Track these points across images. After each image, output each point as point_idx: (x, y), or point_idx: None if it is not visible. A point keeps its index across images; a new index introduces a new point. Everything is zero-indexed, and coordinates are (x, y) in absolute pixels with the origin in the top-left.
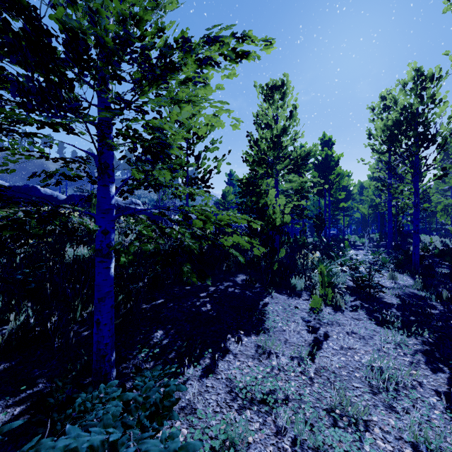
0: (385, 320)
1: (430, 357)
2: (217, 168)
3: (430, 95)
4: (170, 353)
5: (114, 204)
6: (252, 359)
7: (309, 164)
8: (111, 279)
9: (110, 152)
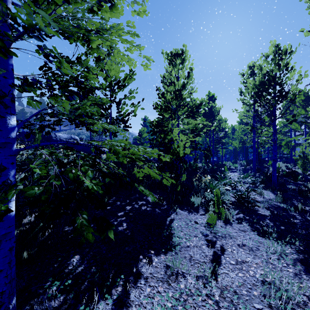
0: (264, 231)
1: (307, 266)
2: (134, 112)
3: (285, 64)
4: (83, 282)
5: (13, 137)
6: (162, 283)
7: (201, 111)
8: (9, 219)
9: (8, 81)
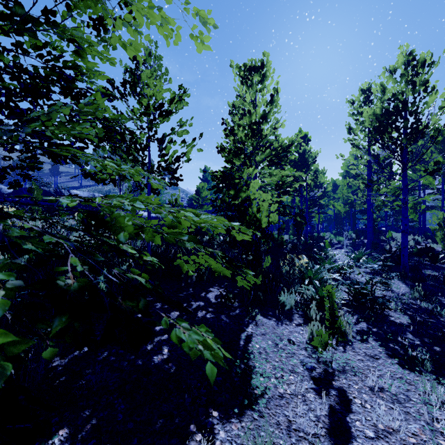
0: (411, 358)
1: None
2: (186, 155)
3: (423, 82)
4: None
5: None
6: None
7: (292, 155)
8: None
9: None
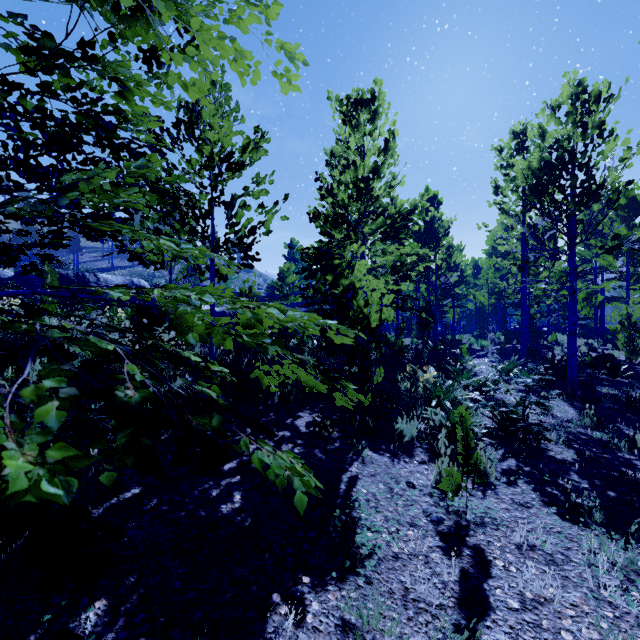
0: (574, 506)
1: None
2: (266, 225)
3: (597, 123)
4: None
5: None
6: None
7: (414, 225)
8: None
9: None
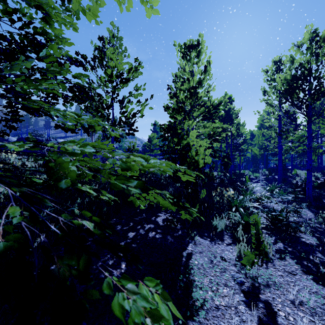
0: (323, 275)
1: None
2: (141, 112)
3: (324, 53)
4: None
5: None
6: None
7: (221, 112)
8: None
9: None
